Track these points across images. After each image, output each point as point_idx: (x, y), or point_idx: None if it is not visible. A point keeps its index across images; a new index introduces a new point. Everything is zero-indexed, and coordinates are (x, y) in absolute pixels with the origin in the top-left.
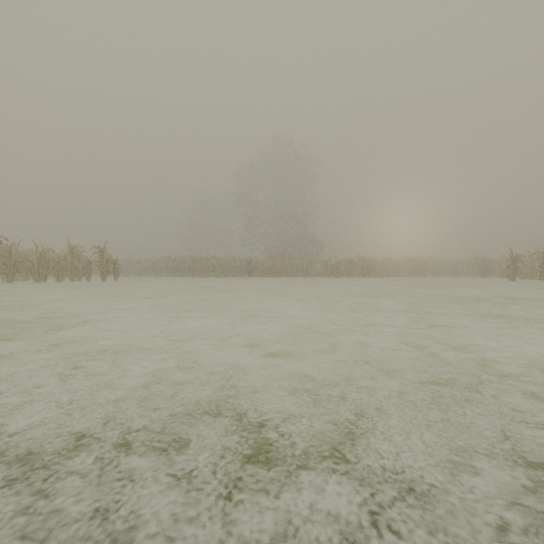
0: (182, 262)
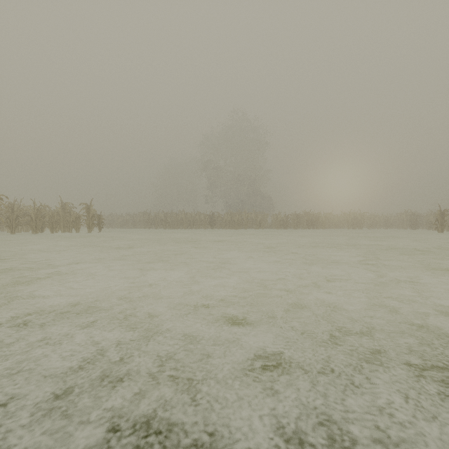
0: (156, 216)
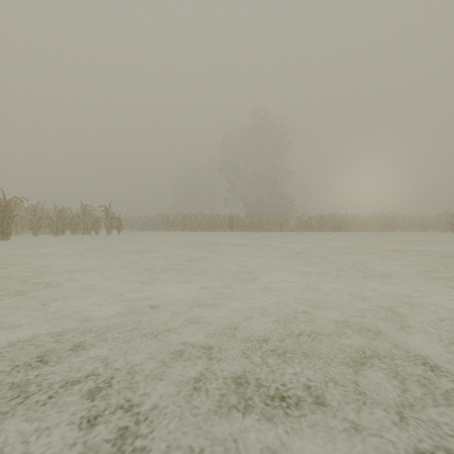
0: (175, 218)
